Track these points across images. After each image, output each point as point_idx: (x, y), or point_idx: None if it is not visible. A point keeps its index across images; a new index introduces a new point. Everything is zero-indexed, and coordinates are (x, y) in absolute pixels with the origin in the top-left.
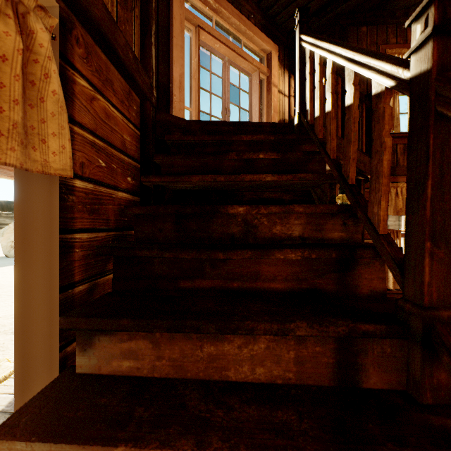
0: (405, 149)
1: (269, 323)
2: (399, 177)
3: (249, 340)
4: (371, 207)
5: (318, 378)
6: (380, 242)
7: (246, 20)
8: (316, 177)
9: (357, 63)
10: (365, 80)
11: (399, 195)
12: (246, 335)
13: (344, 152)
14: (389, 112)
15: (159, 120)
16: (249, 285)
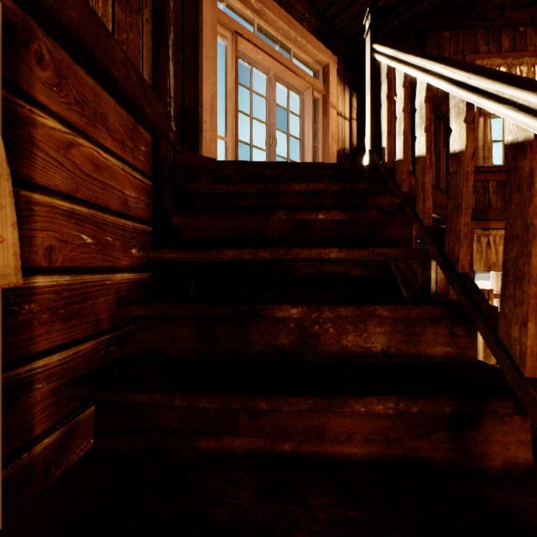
0: (499, 187)
1: None
2: (491, 223)
3: None
4: (506, 325)
5: None
6: (530, 395)
7: (296, 23)
8: (403, 253)
9: (475, 91)
10: (448, 99)
11: (492, 245)
12: None
13: (449, 222)
14: None
15: (180, 162)
16: (308, 448)
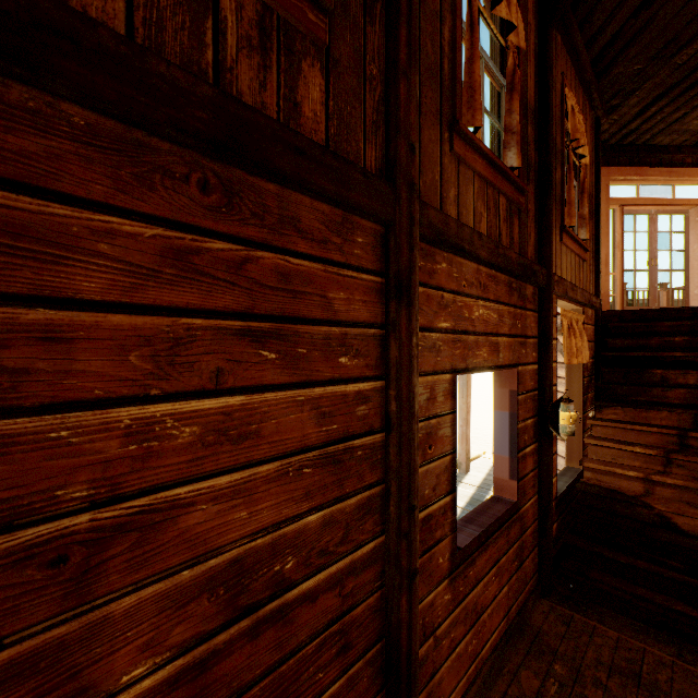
0: None
1: (666, 408)
2: None
3: (658, 413)
4: None
5: (685, 426)
6: None
7: (678, 169)
8: None
9: None
10: None
11: None
12: (657, 411)
13: None
14: None
15: (603, 315)
16: (661, 401)
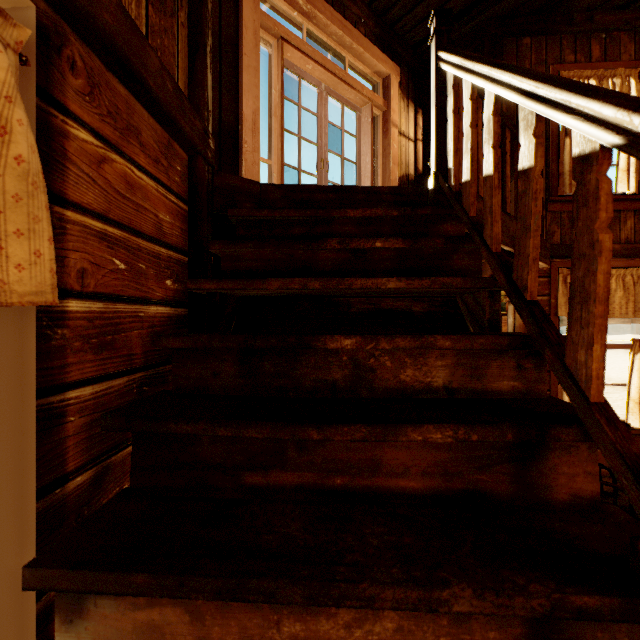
0: None
1: (402, 587)
2: None
3: (364, 613)
4: (573, 350)
5: None
6: (594, 418)
7: (352, 28)
8: (469, 282)
9: (543, 101)
10: None
11: None
12: (361, 608)
13: (518, 246)
14: (607, 189)
15: (219, 185)
16: (362, 482)
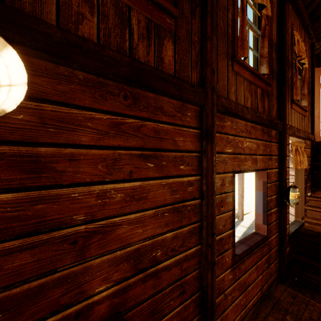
0: None
1: None
2: None
3: None
4: None
5: None
6: None
7: None
8: None
9: None
10: None
11: None
12: None
13: None
14: None
15: (316, 144)
16: None
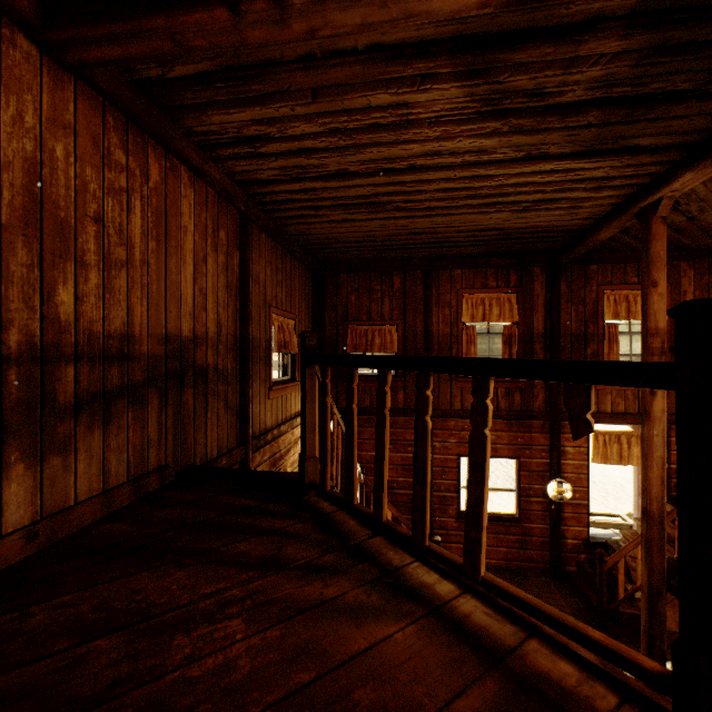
0: None
1: None
2: None
3: None
4: None
5: None
6: None
7: None
8: None
9: None
10: None
11: None
12: None
13: None
14: None
15: None
16: None
